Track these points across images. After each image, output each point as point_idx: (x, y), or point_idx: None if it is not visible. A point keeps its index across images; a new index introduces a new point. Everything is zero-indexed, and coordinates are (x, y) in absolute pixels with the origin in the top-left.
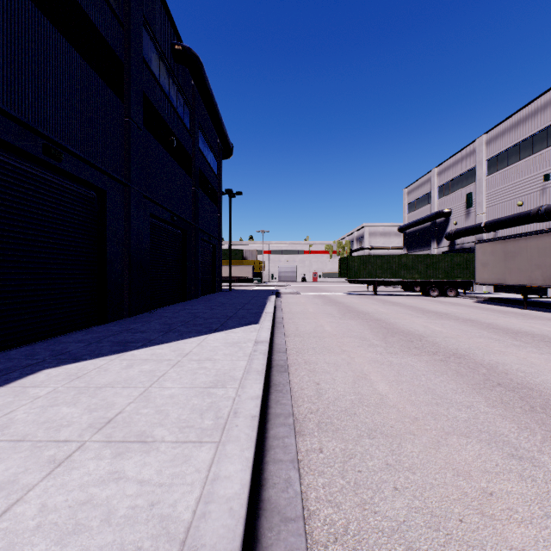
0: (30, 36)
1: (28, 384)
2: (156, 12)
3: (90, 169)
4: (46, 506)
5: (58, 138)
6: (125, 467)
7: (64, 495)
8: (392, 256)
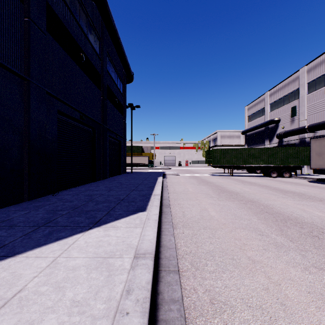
0: None
1: None
2: None
3: None
4: None
5: None
6: None
7: None
8: (243, 149)
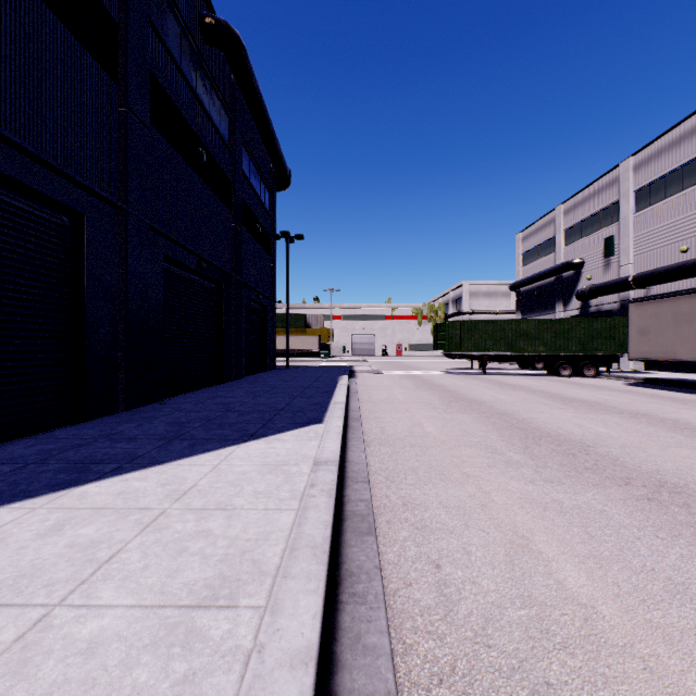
0: None
1: None
2: None
3: (53, 176)
4: None
5: None
6: None
7: None
8: (507, 322)
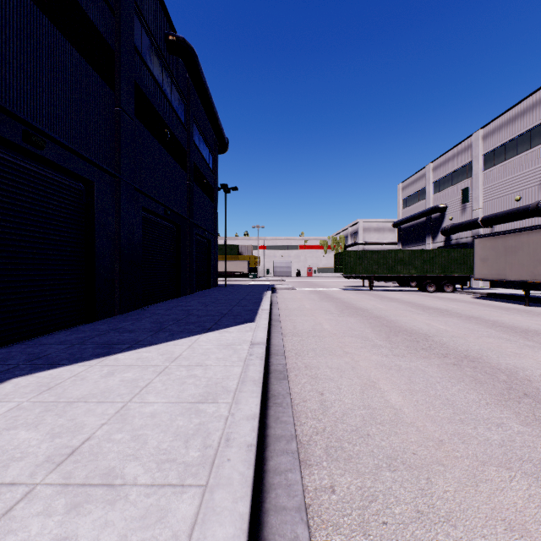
0: (7, 13)
1: None
2: (148, 0)
3: (77, 159)
4: None
5: (41, 124)
6: (79, 529)
7: None
8: (388, 252)
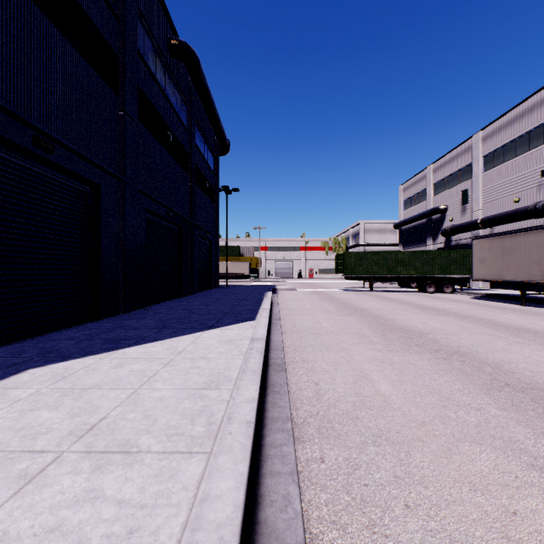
0: (19, 24)
1: (10, 385)
2: (151, 6)
3: (83, 162)
4: (8, 534)
5: (50, 129)
6: (104, 483)
7: (30, 519)
8: (388, 253)
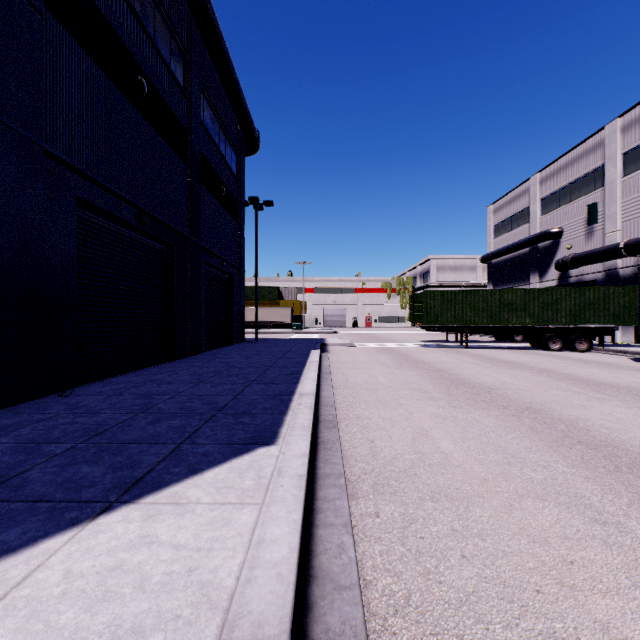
0: None
1: None
2: None
3: None
4: None
5: None
6: None
7: None
8: (490, 292)
